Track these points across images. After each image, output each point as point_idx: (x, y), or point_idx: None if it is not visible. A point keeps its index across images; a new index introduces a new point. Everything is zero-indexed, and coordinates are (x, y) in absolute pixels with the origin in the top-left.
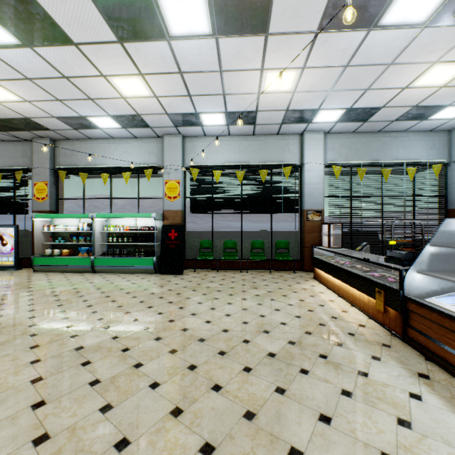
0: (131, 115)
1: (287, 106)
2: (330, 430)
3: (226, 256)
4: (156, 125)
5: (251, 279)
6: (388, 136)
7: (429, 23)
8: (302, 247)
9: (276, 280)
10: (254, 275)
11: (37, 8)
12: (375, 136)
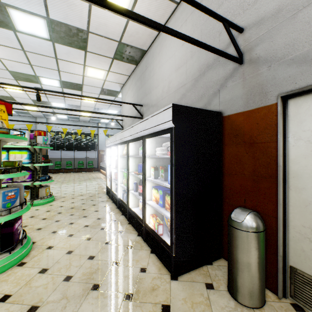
0: (25, 112)
1: (90, 118)
2: (86, 182)
3: (67, 167)
4: (35, 114)
5: (77, 174)
6: None
7: (118, 113)
8: (98, 163)
9: (87, 173)
10: (79, 173)
11: (11, 97)
12: None
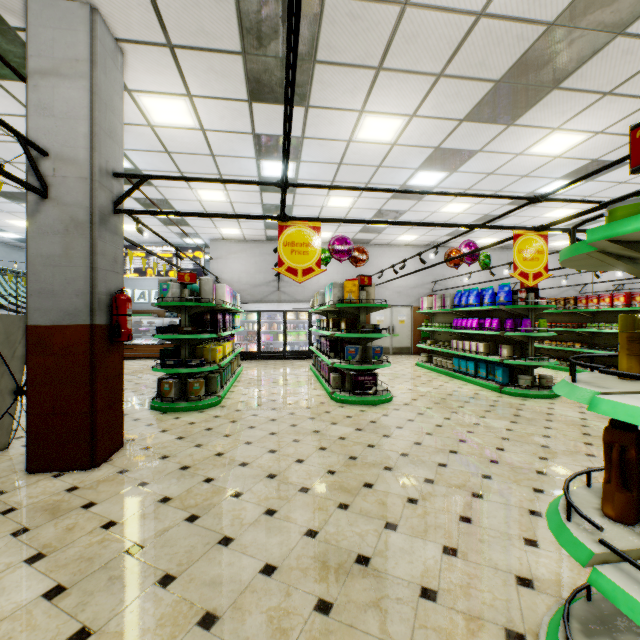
0: None
1: None
2: (130, 364)
3: None
4: None
5: None
6: (23, 251)
7: None
8: None
9: None
10: None
11: None
12: (16, 249)
